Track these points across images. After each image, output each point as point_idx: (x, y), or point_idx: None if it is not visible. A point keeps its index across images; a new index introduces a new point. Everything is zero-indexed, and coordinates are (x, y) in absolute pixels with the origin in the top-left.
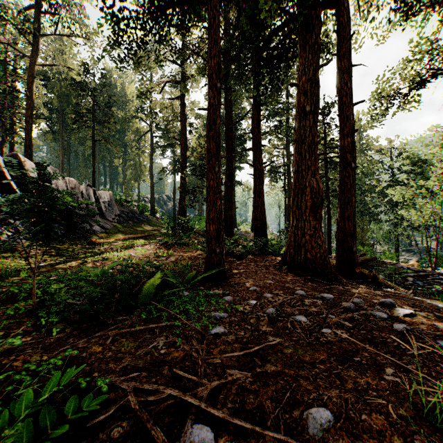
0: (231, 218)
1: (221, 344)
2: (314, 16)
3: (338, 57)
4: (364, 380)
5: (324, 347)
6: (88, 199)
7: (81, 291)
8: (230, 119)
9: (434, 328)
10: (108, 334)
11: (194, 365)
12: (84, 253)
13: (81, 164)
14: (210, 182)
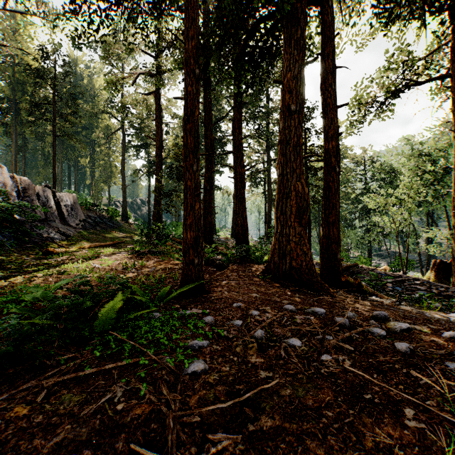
0: (211, 224)
1: (201, 388)
2: (299, 11)
3: (322, 57)
4: (384, 430)
5: (328, 383)
6: (46, 202)
7: (2, 327)
8: (209, 118)
9: (436, 345)
10: (42, 385)
11: (162, 427)
12: (37, 265)
13: (40, 162)
14: (187, 182)
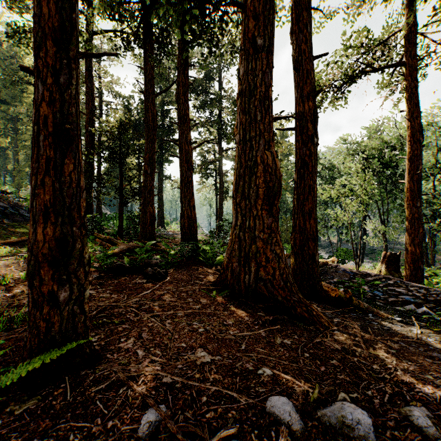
0: (152, 215)
1: None
2: None
3: None
4: None
5: None
6: None
7: None
8: (150, 88)
9: None
10: None
11: None
12: None
13: None
14: (38, 107)
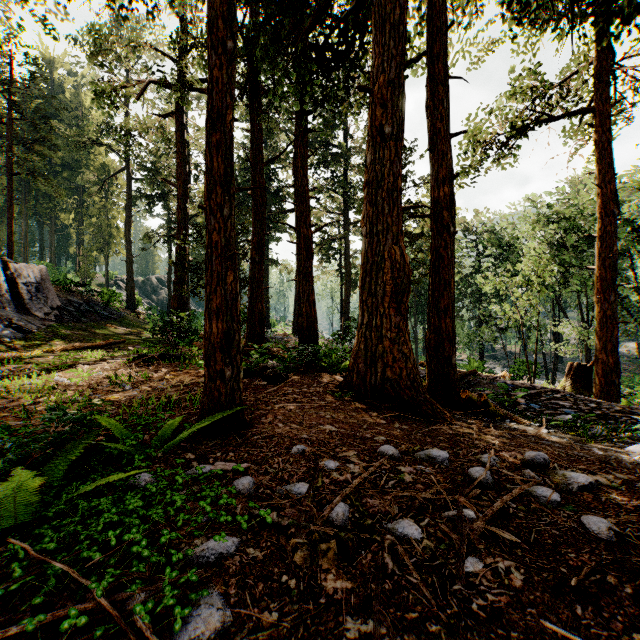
0: (261, 313)
1: None
2: None
3: (429, 59)
4: None
5: None
6: None
7: None
8: (259, 155)
9: None
10: None
11: None
12: None
13: None
14: (211, 235)
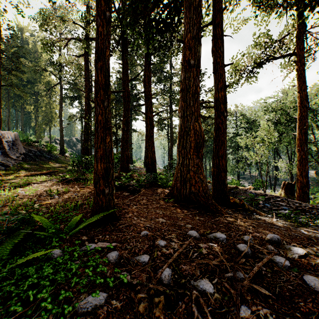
0: (127, 156)
1: None
2: None
3: (213, 26)
4: None
5: None
6: None
7: None
8: (126, 76)
9: None
10: None
11: None
12: None
13: None
14: (97, 117)
